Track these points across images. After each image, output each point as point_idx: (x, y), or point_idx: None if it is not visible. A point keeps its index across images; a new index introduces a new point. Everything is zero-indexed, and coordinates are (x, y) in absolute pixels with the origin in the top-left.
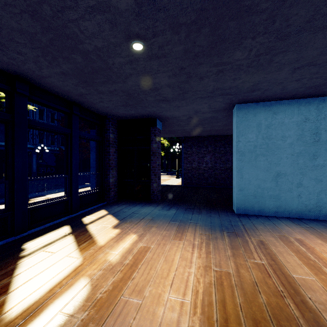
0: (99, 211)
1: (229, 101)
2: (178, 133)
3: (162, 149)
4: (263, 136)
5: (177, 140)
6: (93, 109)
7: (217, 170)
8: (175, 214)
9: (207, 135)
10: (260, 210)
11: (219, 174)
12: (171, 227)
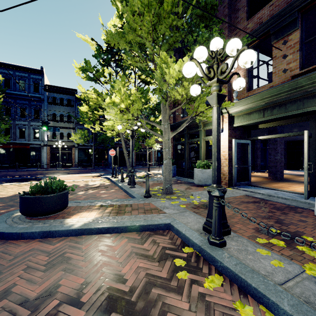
0: None
1: None
2: None
3: None
4: None
5: None
6: None
7: None
8: None
9: None
10: None
11: None
12: None
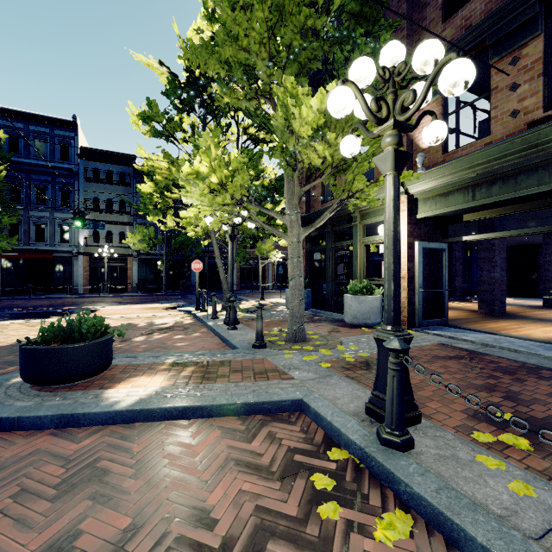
0: None
1: None
2: None
3: None
4: None
5: None
6: None
7: None
8: None
9: None
10: None
11: None
12: None
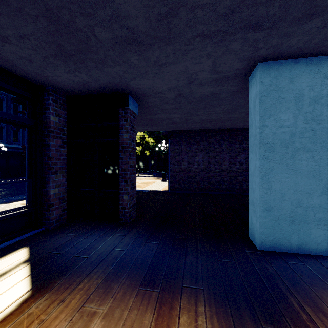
0: (12, 254)
1: (250, 53)
2: (163, 124)
3: (147, 148)
4: (306, 117)
5: (163, 138)
6: (6, 64)
7: (211, 173)
8: (154, 257)
9: (199, 128)
10: (301, 244)
11: (214, 177)
12: (140, 312)
